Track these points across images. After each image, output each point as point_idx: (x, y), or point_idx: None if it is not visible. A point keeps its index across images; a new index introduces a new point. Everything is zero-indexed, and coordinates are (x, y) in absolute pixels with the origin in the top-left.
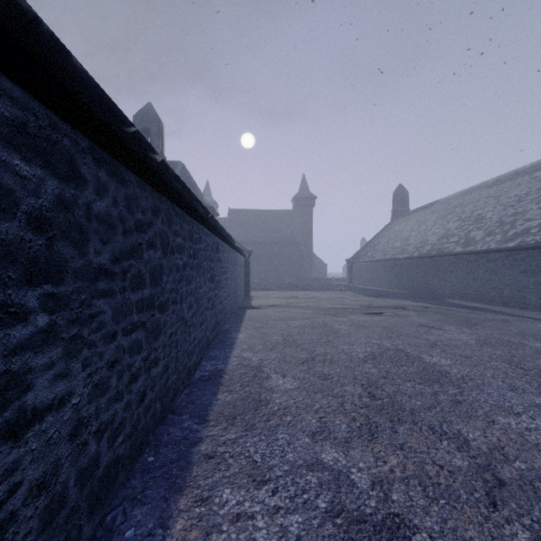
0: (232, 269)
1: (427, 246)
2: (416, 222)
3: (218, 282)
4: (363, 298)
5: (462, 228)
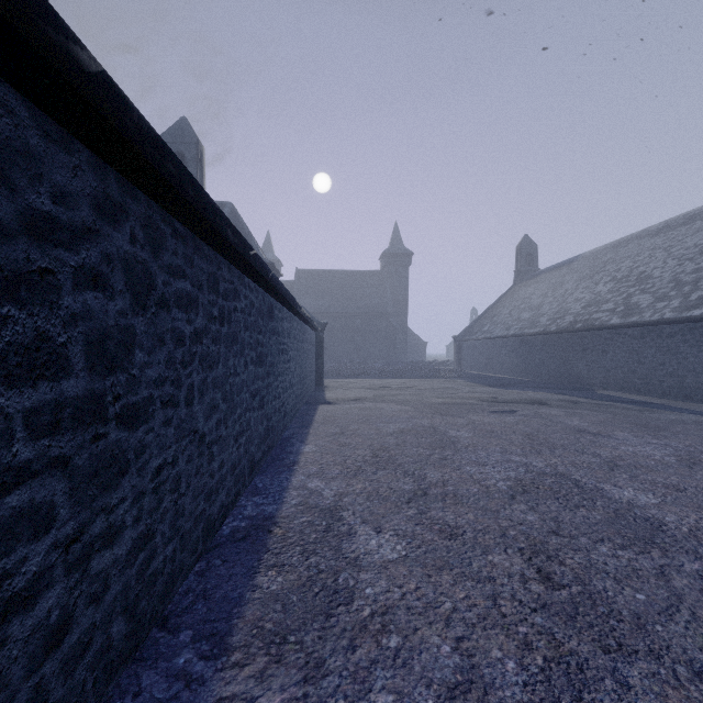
0: (297, 347)
1: (568, 317)
2: (549, 285)
3: (272, 366)
4: (482, 389)
5: (619, 291)
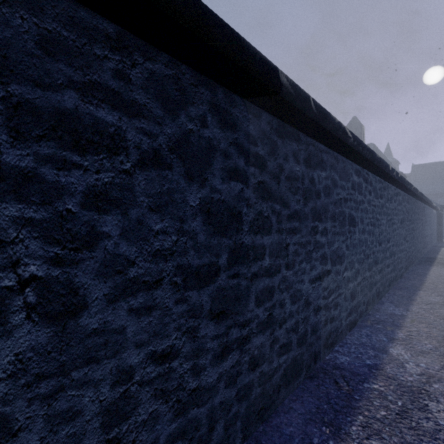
0: (429, 220)
1: None
2: None
3: (424, 226)
4: None
5: None
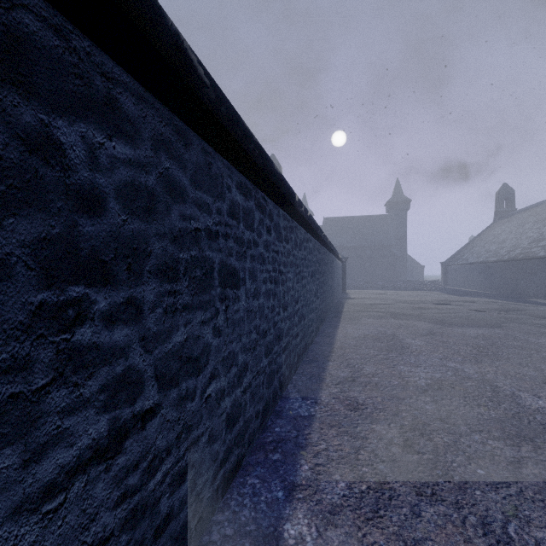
0: (337, 271)
1: (517, 250)
2: (516, 224)
3: (332, 279)
4: (445, 296)
5: None
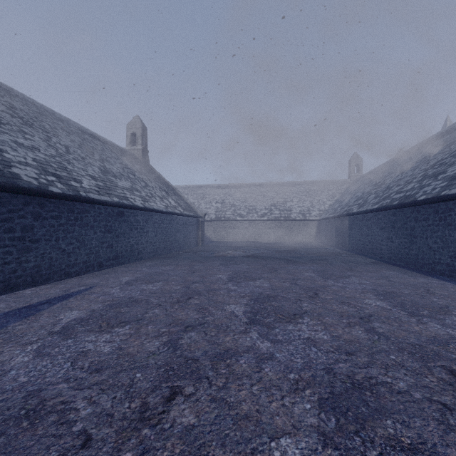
0: None
1: None
2: None
3: None
4: None
5: None
